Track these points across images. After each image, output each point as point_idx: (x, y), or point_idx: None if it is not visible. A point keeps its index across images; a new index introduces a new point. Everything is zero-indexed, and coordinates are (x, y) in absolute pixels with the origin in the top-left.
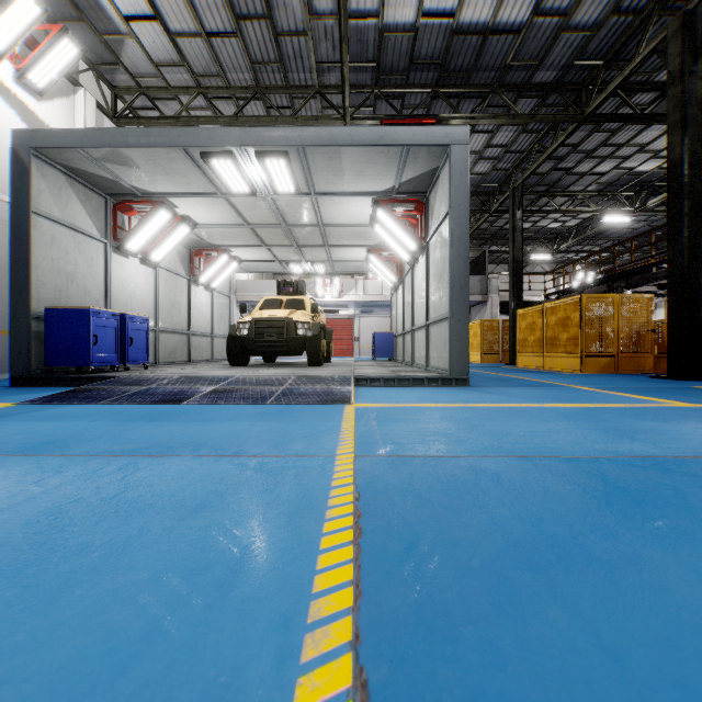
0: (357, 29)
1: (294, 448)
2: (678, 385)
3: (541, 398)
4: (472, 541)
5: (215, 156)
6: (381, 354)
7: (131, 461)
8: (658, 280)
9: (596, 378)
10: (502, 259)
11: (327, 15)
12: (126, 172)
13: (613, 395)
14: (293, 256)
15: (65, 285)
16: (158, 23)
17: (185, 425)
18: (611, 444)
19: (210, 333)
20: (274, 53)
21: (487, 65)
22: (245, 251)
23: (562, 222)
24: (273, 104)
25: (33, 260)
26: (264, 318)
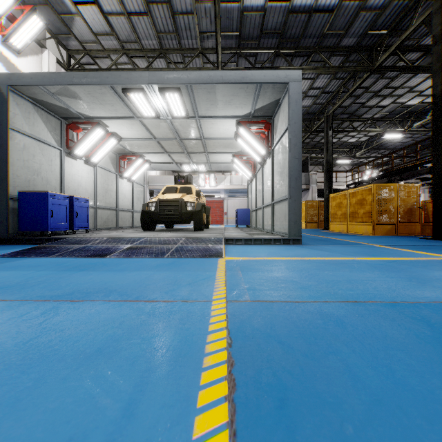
0: (226, 9)
1: (181, 293)
2: (441, 244)
3: (353, 253)
4: (337, 396)
5: (132, 91)
6: (241, 223)
7: (54, 305)
8: (422, 175)
9: (384, 239)
10: (318, 162)
11: (206, 1)
12: (73, 103)
13: (401, 251)
14: (184, 159)
15: (33, 177)
16: (96, 6)
17: (104, 274)
18: (418, 291)
19: (131, 210)
20: (172, 26)
21: (311, 34)
22: (153, 156)
23: (357, 138)
24: (171, 60)
25: (10, 160)
26: (165, 199)
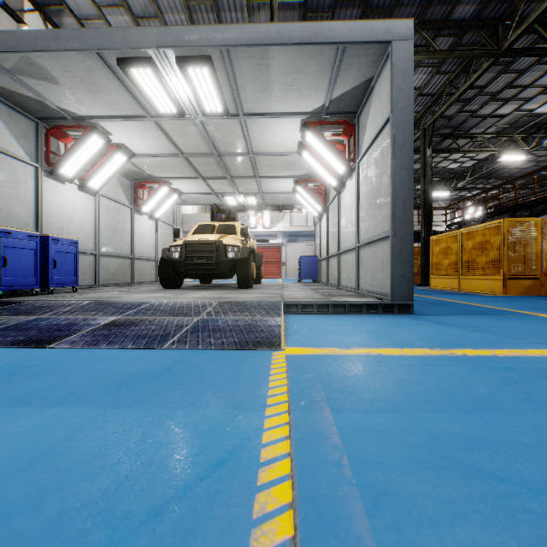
0: None
1: None
2: None
3: (531, 336)
4: None
5: (132, 62)
6: (306, 277)
7: None
8: None
9: (533, 302)
10: None
11: None
12: (48, 89)
13: None
14: (227, 188)
15: None
16: None
17: None
18: None
19: (154, 258)
20: None
21: (409, 0)
22: (183, 183)
23: (460, 162)
24: None
25: None
26: (195, 241)
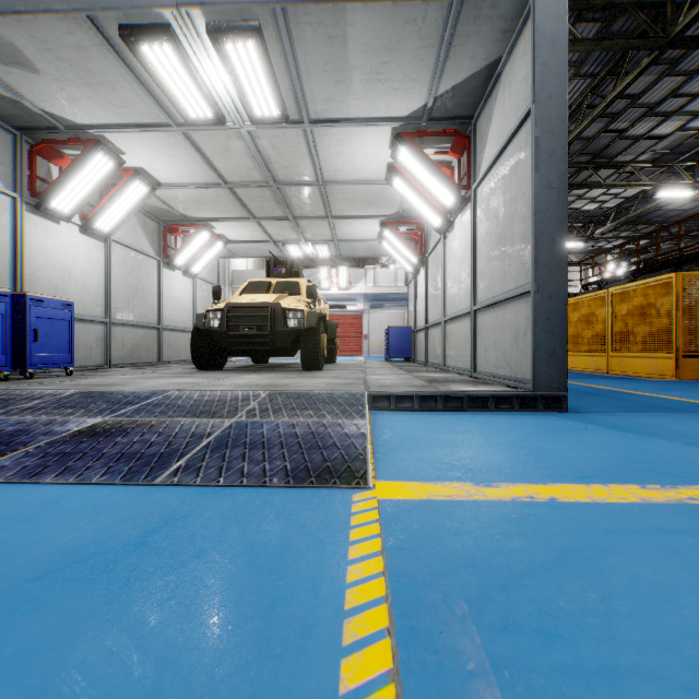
0: None
1: None
2: None
3: None
4: None
5: (142, 33)
6: (396, 354)
7: None
8: None
9: None
10: None
11: None
12: (25, 82)
13: None
14: (289, 233)
15: None
16: None
17: None
18: None
19: (190, 328)
20: None
21: None
22: (230, 227)
23: (600, 202)
24: None
25: None
26: (241, 304)
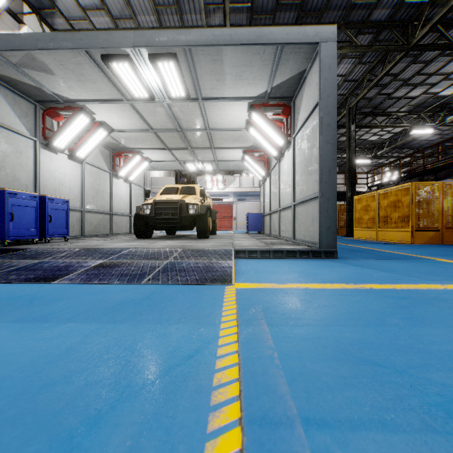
0: None
1: None
2: None
3: (425, 275)
4: None
5: (114, 58)
6: (252, 229)
7: None
8: None
9: (434, 249)
10: None
11: None
12: (45, 79)
13: None
14: (188, 156)
15: None
16: None
17: None
18: None
19: (128, 214)
20: None
21: (336, 5)
22: (153, 153)
23: (379, 135)
24: None
25: None
26: (163, 201)
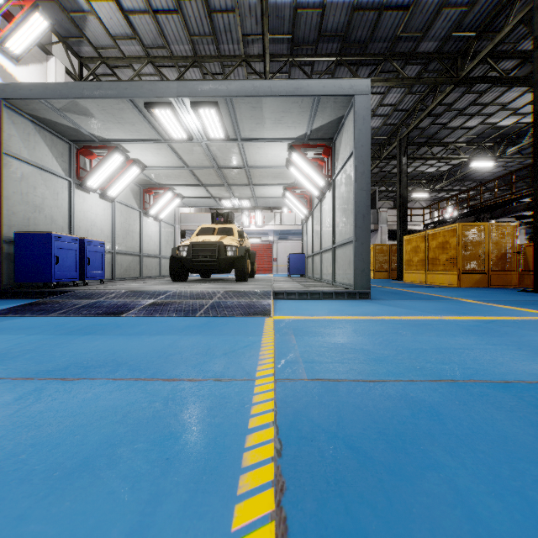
0: (275, 6)
1: (213, 368)
2: None
3: (437, 311)
4: None
5: (157, 106)
6: (294, 272)
7: (38, 386)
8: (518, 212)
9: (473, 292)
10: (389, 197)
11: None
12: (84, 121)
13: (498, 307)
14: (224, 193)
15: (33, 215)
16: (114, 2)
17: (115, 339)
18: (534, 364)
19: (158, 255)
20: (208, 27)
21: (381, 37)
22: (186, 189)
23: (437, 167)
24: (208, 70)
25: (5, 193)
26: (200, 242)
